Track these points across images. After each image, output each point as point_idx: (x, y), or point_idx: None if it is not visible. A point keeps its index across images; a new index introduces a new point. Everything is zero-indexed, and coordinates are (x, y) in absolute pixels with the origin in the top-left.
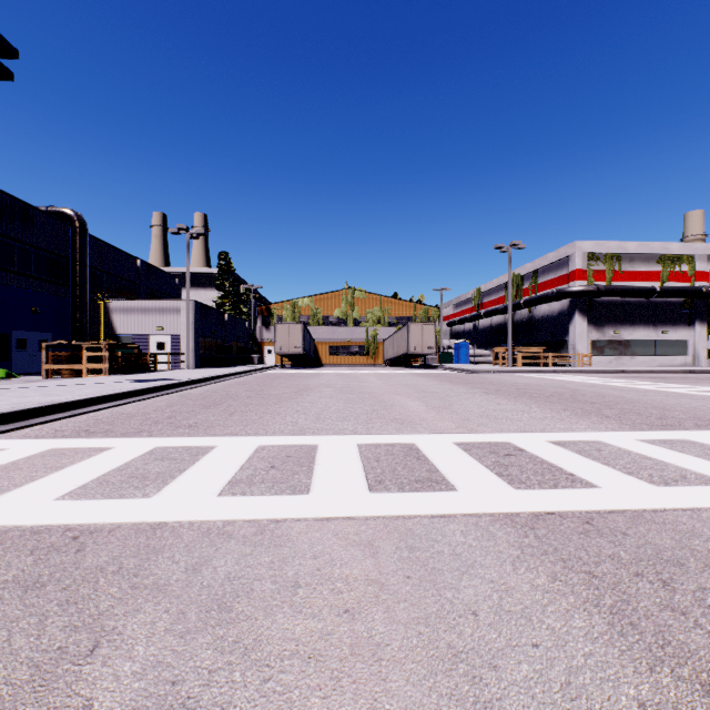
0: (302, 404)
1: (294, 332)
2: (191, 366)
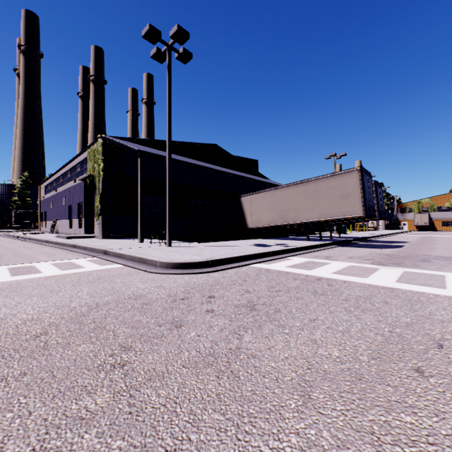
0: (440, 235)
1: (423, 217)
2: (383, 229)
